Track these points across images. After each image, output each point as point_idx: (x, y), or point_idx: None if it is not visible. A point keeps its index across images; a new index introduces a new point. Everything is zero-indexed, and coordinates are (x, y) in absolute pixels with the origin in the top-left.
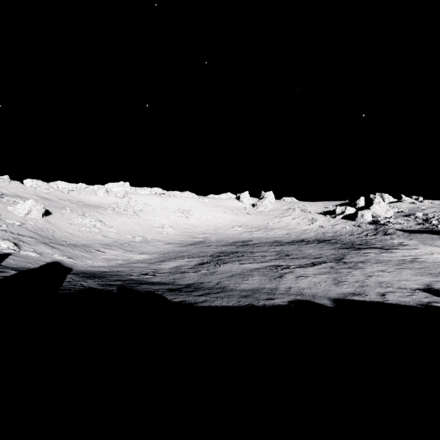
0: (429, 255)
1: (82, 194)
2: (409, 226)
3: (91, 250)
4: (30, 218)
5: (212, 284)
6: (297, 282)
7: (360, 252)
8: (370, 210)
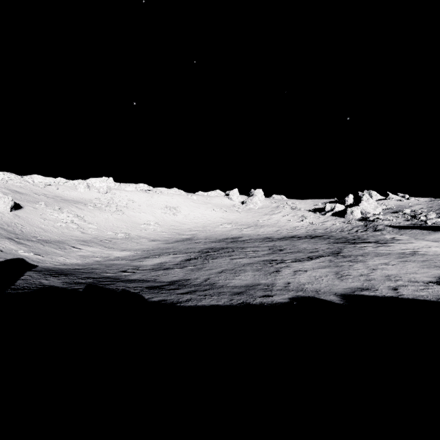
0: (427, 248)
1: (60, 188)
2: (398, 222)
3: (65, 247)
4: None
5: (199, 281)
6: (295, 276)
7: (357, 246)
8: (359, 206)
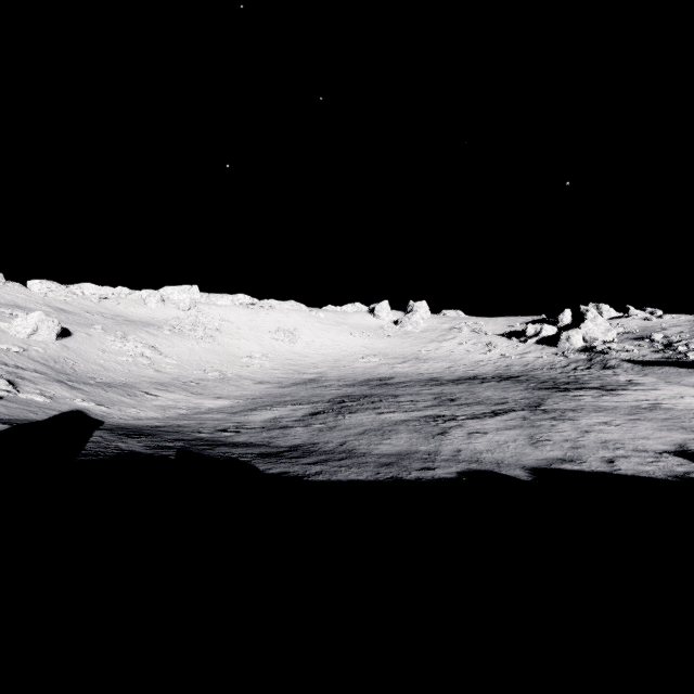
0: (677, 399)
1: (122, 304)
2: (642, 355)
3: (135, 393)
4: (37, 342)
5: (331, 446)
6: (470, 441)
7: (568, 395)
8: (581, 329)
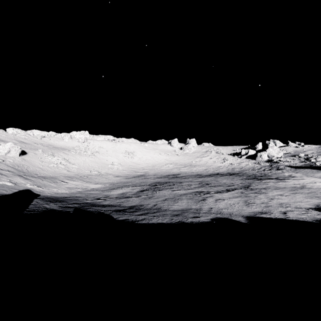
0: (313, 183)
1: (52, 139)
2: (295, 163)
3: (56, 181)
4: (9, 157)
5: (150, 206)
6: (216, 203)
7: (262, 181)
8: (266, 151)
